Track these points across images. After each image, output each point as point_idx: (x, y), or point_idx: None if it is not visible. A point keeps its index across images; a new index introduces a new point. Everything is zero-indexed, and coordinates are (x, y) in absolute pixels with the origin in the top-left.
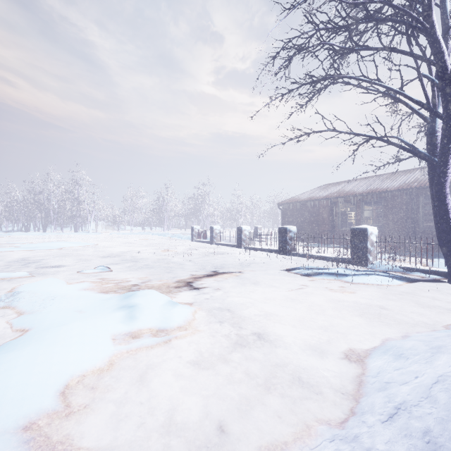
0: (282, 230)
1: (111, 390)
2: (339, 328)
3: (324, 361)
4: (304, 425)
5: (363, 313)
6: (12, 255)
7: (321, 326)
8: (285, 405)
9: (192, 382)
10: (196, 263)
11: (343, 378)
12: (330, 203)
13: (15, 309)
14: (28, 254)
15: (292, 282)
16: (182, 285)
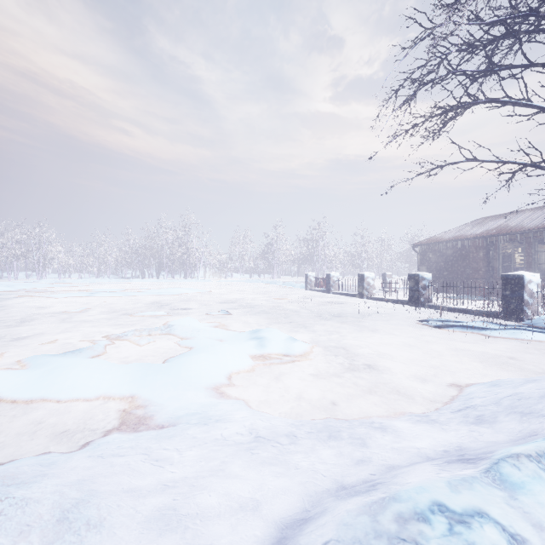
0: (412, 278)
1: (259, 381)
2: (453, 370)
3: (425, 386)
4: (393, 410)
5: (488, 362)
6: (144, 299)
7: (435, 368)
8: (383, 403)
9: (312, 386)
10: (312, 311)
11: (437, 396)
12: (486, 243)
13: (174, 336)
14: (156, 299)
15: (415, 332)
16: (299, 328)
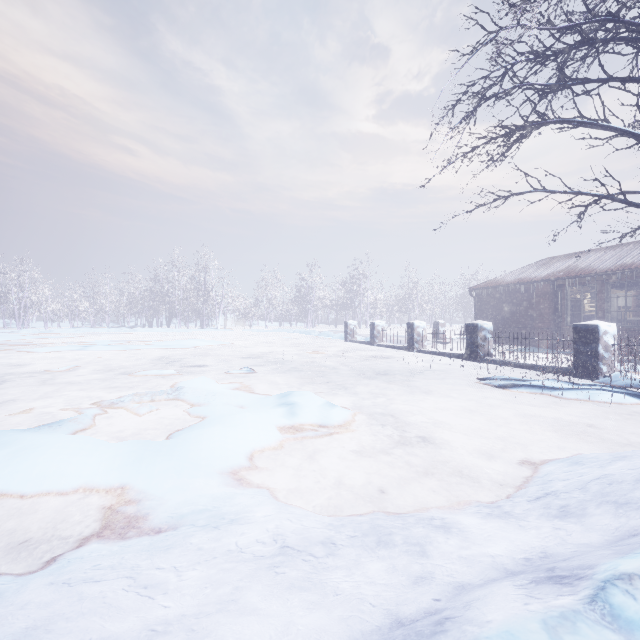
0: (470, 328)
1: (288, 461)
2: (524, 442)
3: (492, 464)
4: (455, 499)
5: (562, 431)
6: (149, 353)
7: (502, 439)
8: (442, 489)
9: (355, 466)
10: (353, 368)
11: (508, 478)
12: (553, 287)
13: (183, 401)
14: (164, 353)
15: (475, 394)
16: (338, 389)
